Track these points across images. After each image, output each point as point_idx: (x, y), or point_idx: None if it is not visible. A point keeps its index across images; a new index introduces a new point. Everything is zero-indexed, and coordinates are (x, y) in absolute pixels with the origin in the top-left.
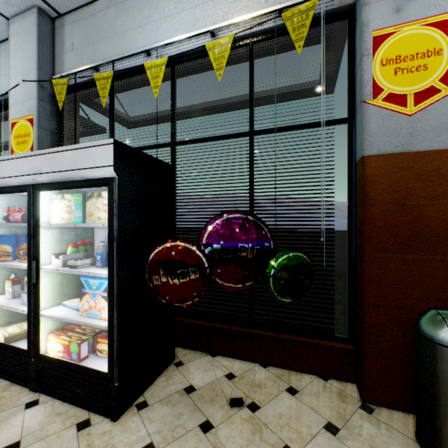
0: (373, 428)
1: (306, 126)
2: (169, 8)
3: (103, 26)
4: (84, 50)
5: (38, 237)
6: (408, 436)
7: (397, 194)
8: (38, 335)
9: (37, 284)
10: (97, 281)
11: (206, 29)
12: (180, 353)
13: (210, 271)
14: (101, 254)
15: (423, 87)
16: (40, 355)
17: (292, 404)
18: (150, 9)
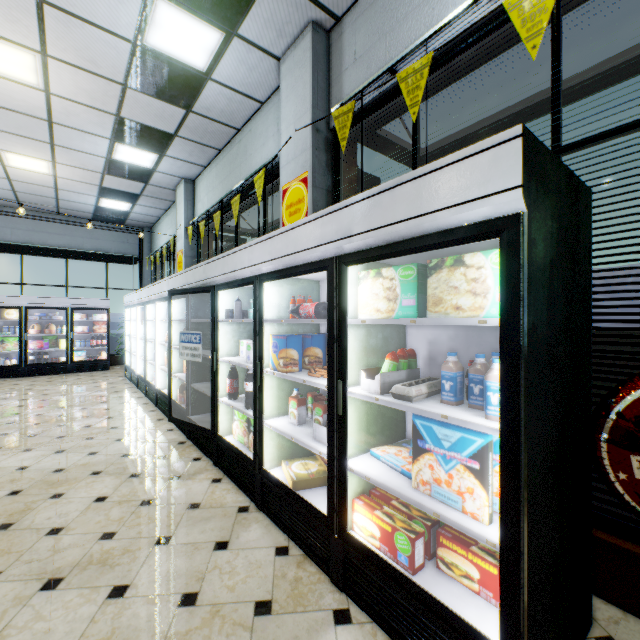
0: None
1: None
2: None
3: None
4: (371, 53)
5: (344, 341)
6: None
7: None
8: (345, 501)
9: (342, 417)
10: (453, 432)
11: None
12: (595, 611)
13: None
14: (453, 379)
15: None
16: (348, 536)
17: None
18: None
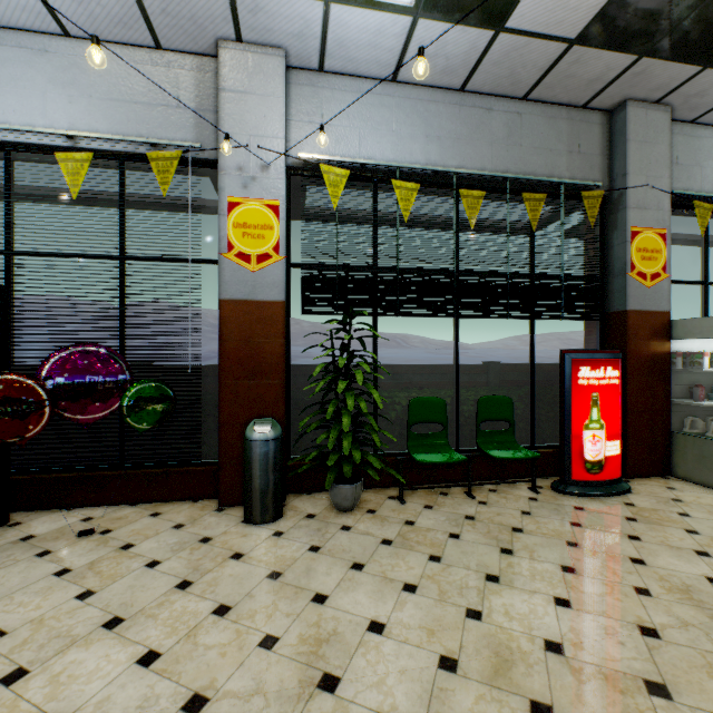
0: (216, 518)
1: (182, 261)
2: (1, 78)
3: None
4: None
5: None
6: (240, 516)
7: (245, 333)
8: None
9: None
10: None
11: (59, 132)
12: (19, 516)
13: (51, 404)
14: None
15: (262, 251)
16: None
17: (150, 522)
18: None
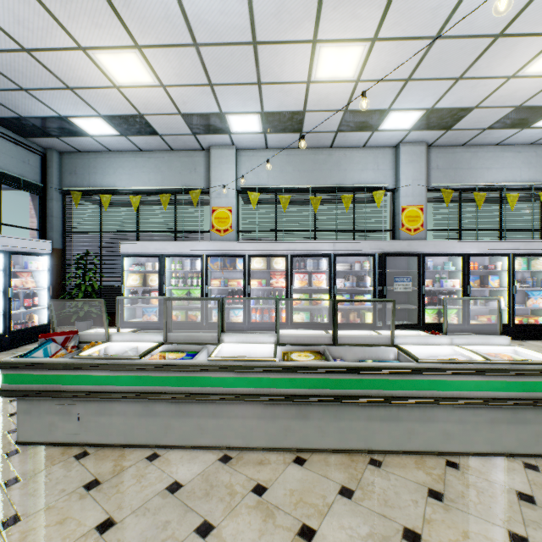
0: None
1: None
2: (504, 164)
3: (461, 161)
4: (446, 171)
5: (514, 275)
6: None
7: None
8: (514, 316)
9: (514, 295)
10: (537, 292)
11: (533, 184)
12: None
13: None
14: (531, 282)
15: None
16: (516, 324)
17: None
18: (493, 161)
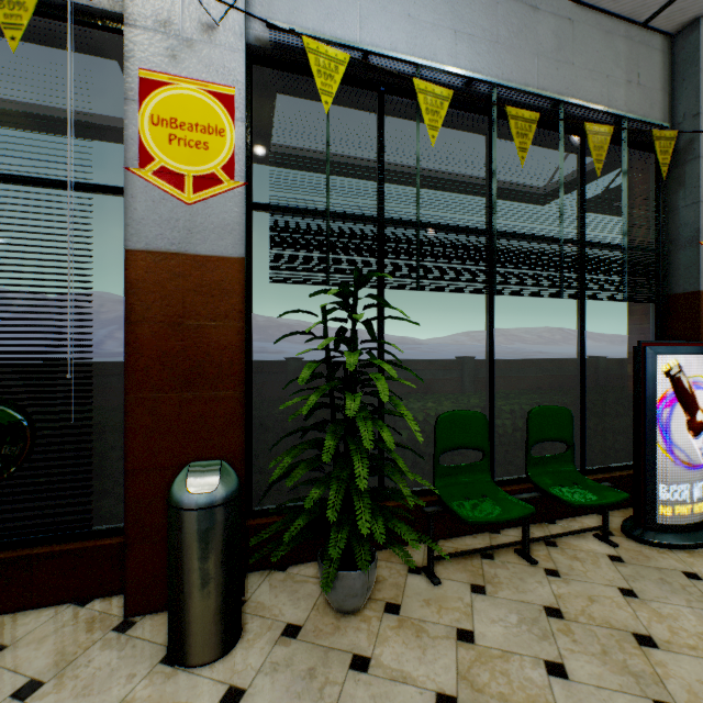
0: (112, 654)
1: (60, 184)
2: None
3: None
4: None
5: None
6: (161, 642)
7: (174, 309)
8: None
9: None
10: None
11: None
12: None
13: None
14: None
15: (204, 171)
16: None
17: None
18: None
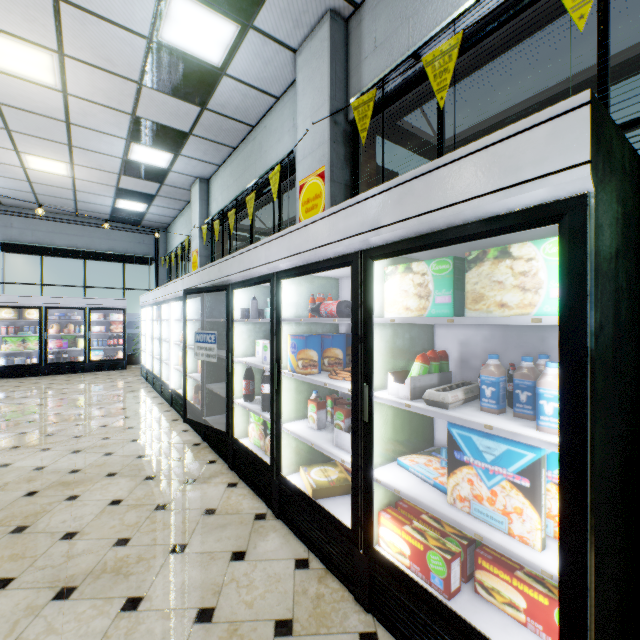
0: None
1: None
2: None
3: None
4: (393, 39)
5: (370, 342)
6: None
7: None
8: (371, 514)
9: (368, 424)
10: (497, 444)
11: None
12: None
13: None
14: (495, 384)
15: None
16: (375, 552)
17: None
18: None
